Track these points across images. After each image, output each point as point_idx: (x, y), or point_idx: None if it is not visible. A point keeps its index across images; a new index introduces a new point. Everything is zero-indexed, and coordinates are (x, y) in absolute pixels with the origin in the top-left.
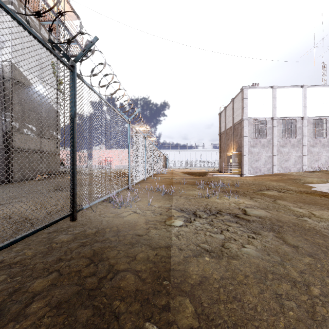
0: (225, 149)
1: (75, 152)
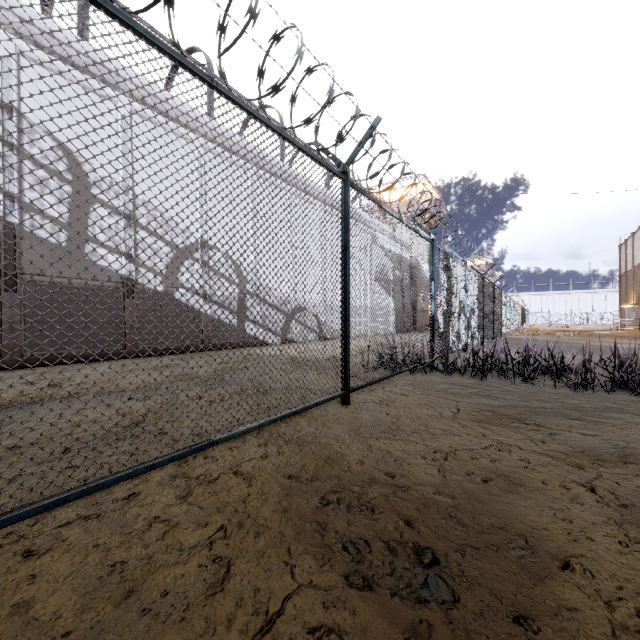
0: (625, 299)
1: (501, 316)
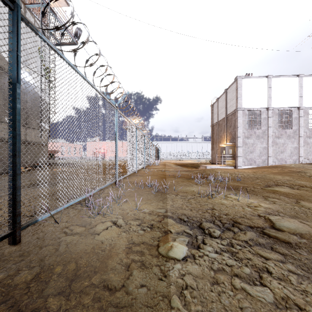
0: (217, 141)
1: (17, 136)
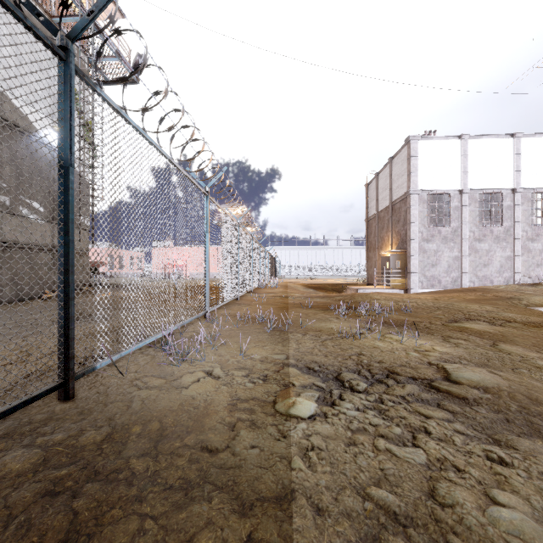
0: (377, 246)
1: (70, 244)
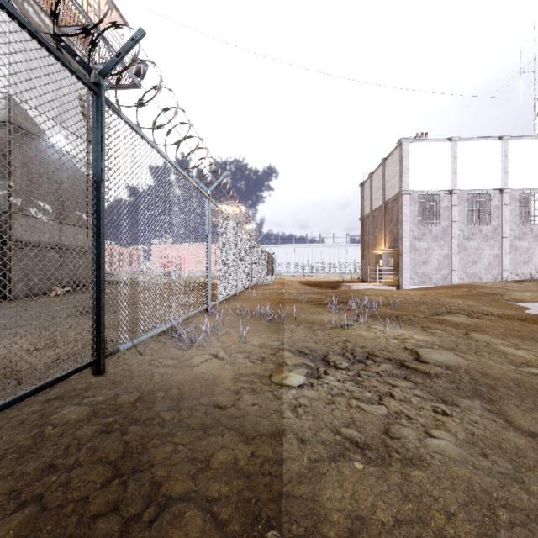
0: (371, 244)
1: (102, 246)
